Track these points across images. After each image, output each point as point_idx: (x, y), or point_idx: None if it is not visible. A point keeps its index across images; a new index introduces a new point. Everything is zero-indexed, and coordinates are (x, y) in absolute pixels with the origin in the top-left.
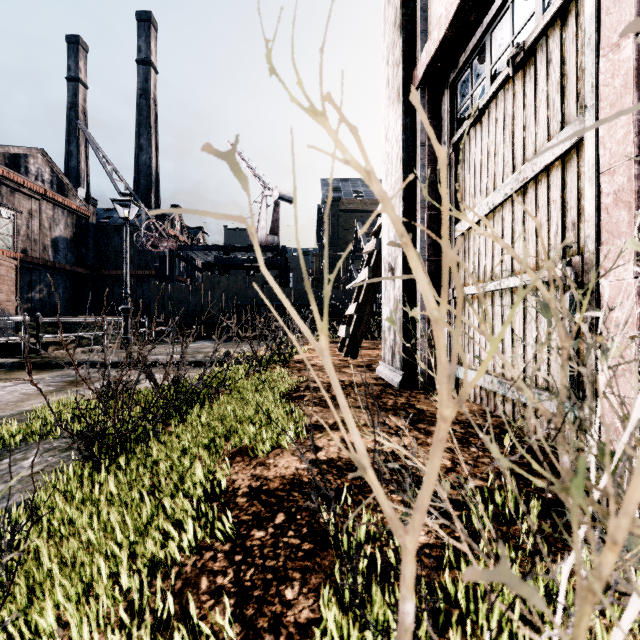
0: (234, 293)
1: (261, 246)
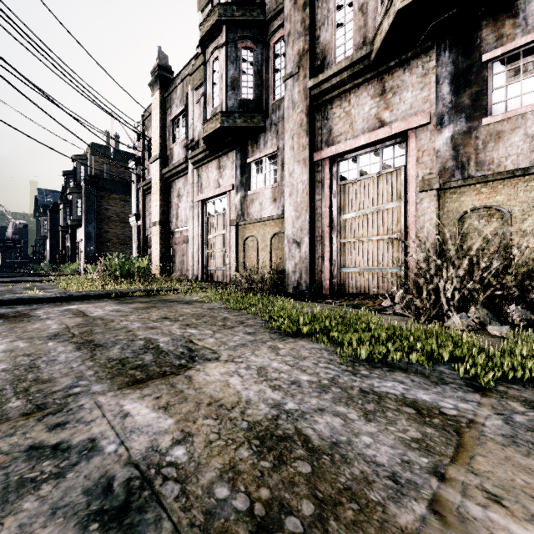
0: (5, 258)
1: (10, 239)
